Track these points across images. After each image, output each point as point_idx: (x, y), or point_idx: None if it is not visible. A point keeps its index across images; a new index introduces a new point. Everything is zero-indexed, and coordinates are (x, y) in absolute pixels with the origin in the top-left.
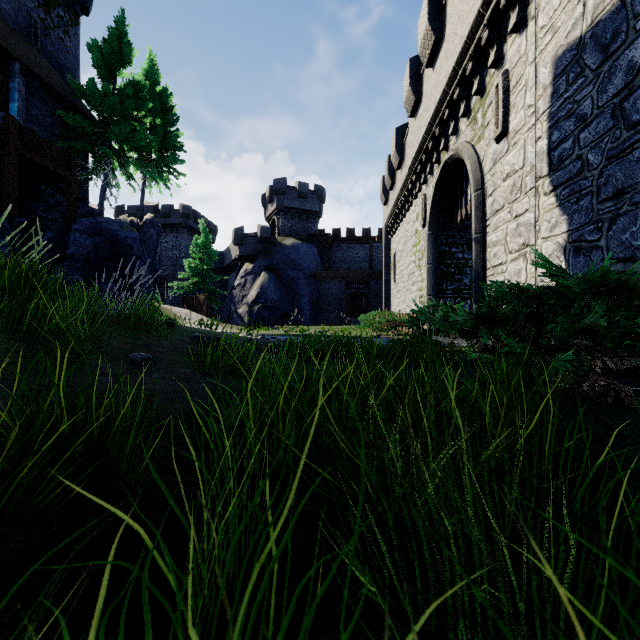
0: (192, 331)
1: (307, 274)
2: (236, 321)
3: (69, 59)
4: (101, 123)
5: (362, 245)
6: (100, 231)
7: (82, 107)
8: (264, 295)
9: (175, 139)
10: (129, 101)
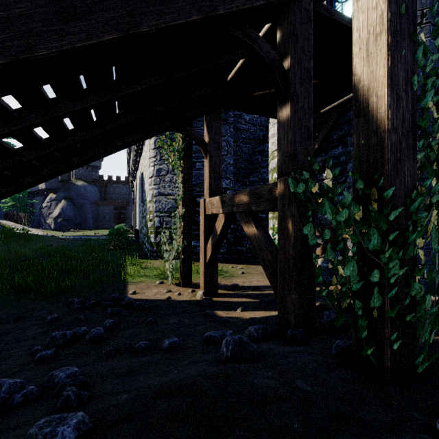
0: (58, 237)
1: (91, 202)
2: (45, 227)
3: None
4: None
5: (125, 186)
6: None
7: None
8: (64, 213)
9: None
10: None
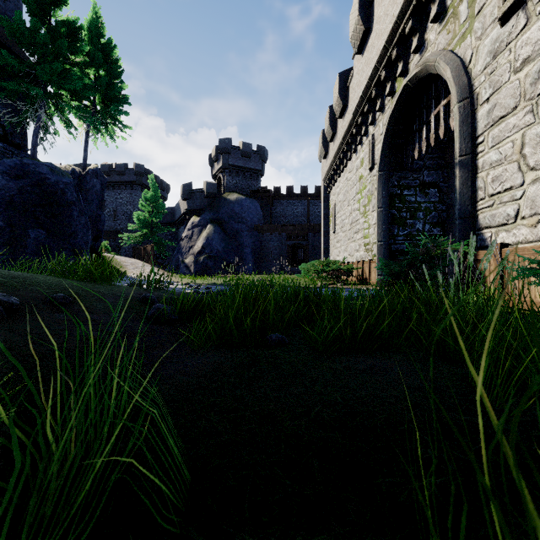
0: (2, 284)
1: (250, 227)
2: (183, 270)
3: (10, 7)
4: (36, 66)
5: (300, 201)
6: (26, 173)
7: (18, 51)
8: (209, 246)
9: (119, 91)
10: (62, 40)
